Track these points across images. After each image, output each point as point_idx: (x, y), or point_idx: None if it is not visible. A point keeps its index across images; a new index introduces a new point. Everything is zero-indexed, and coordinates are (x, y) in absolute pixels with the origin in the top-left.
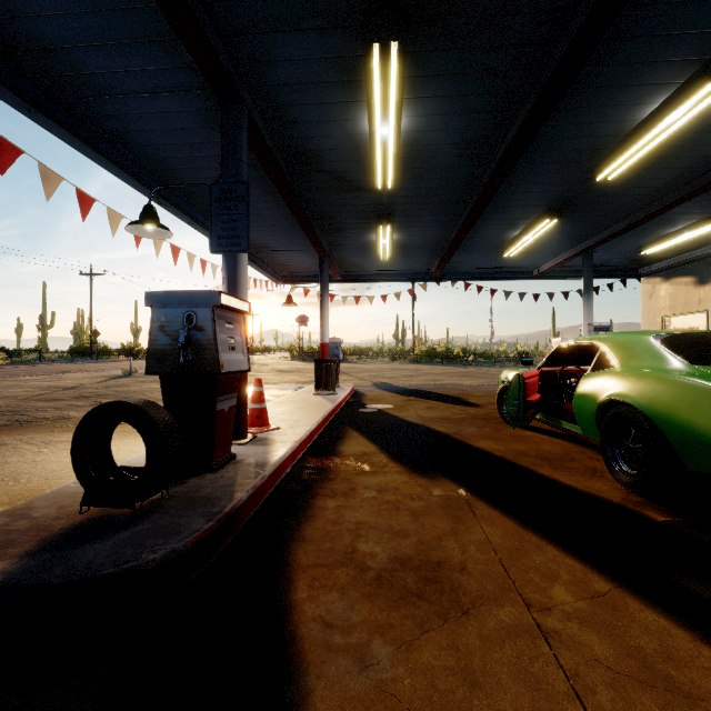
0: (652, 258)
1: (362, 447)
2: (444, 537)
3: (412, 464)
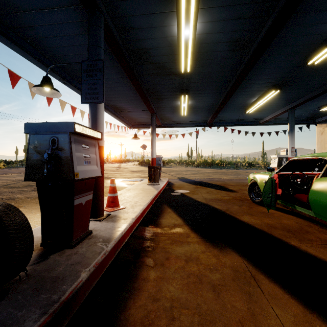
0: (324, 113)
1: (173, 220)
2: (245, 322)
3: (205, 235)
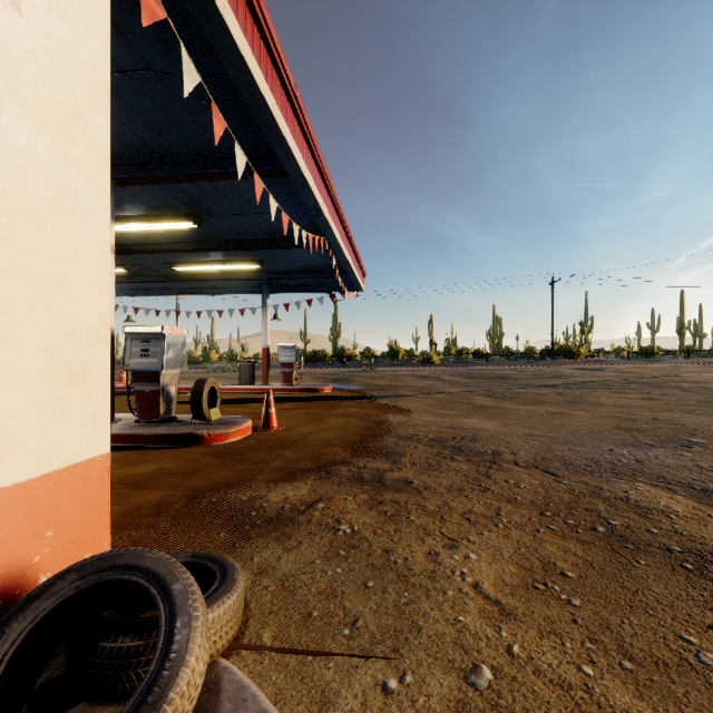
0: None
1: None
2: None
3: None
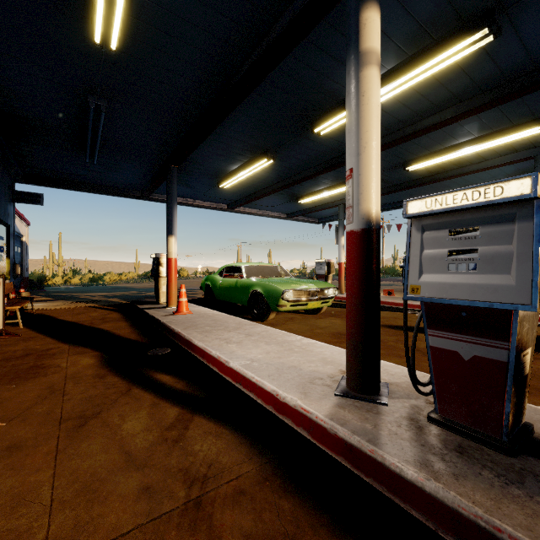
0: None
1: None
2: None
3: None
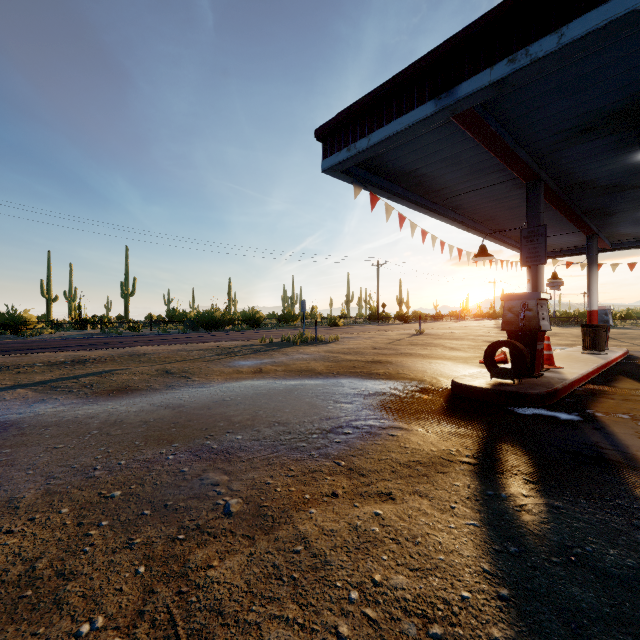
0: None
1: (636, 386)
2: None
3: None
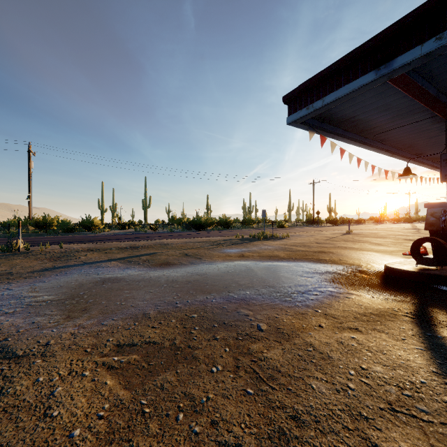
0: None
1: None
2: None
3: None
